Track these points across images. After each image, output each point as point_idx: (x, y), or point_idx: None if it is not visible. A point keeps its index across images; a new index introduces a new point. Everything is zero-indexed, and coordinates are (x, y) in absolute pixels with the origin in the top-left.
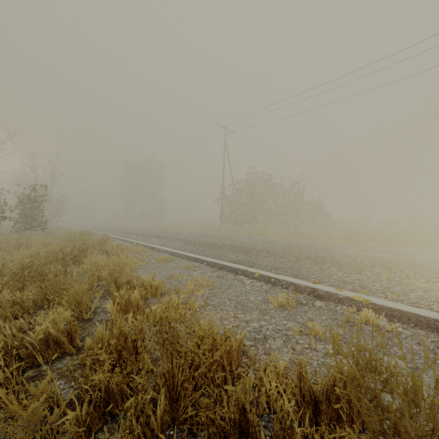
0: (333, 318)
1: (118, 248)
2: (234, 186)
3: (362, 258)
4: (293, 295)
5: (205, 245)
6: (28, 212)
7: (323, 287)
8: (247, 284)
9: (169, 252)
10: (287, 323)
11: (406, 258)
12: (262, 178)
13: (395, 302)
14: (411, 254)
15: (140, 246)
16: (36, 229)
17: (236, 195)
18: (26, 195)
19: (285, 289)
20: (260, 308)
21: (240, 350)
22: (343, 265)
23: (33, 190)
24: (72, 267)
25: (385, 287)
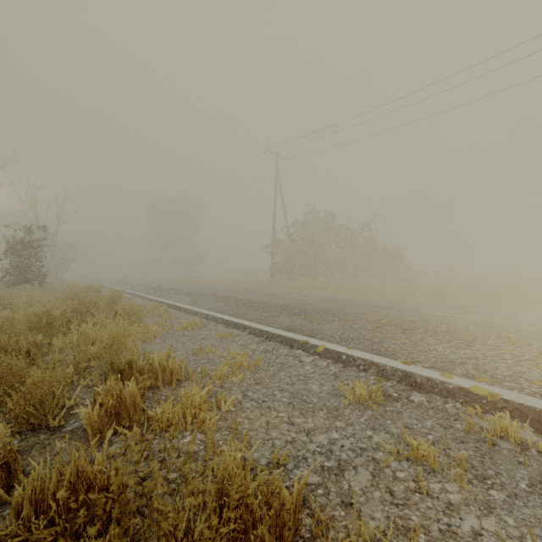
0: (444, 425)
1: (130, 309)
2: (288, 229)
3: (466, 324)
4: (378, 385)
5: (249, 305)
6: (21, 261)
7: (420, 369)
8: (307, 363)
9: (201, 315)
10: (372, 435)
11: (527, 324)
12: (323, 218)
13: (539, 397)
14: (530, 318)
15: (164, 306)
16: (32, 283)
17: (291, 239)
18: (19, 239)
19: (362, 372)
20: (329, 405)
21: (299, 505)
22: (442, 335)
23: (28, 232)
24: (59, 337)
25: (514, 371)
